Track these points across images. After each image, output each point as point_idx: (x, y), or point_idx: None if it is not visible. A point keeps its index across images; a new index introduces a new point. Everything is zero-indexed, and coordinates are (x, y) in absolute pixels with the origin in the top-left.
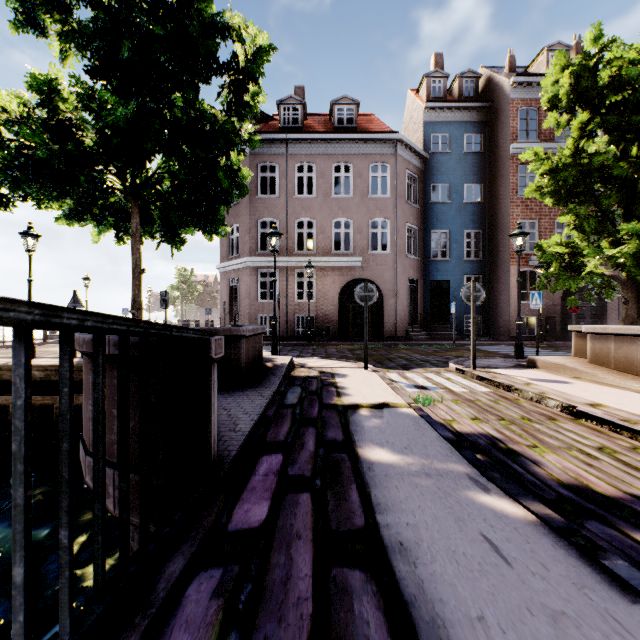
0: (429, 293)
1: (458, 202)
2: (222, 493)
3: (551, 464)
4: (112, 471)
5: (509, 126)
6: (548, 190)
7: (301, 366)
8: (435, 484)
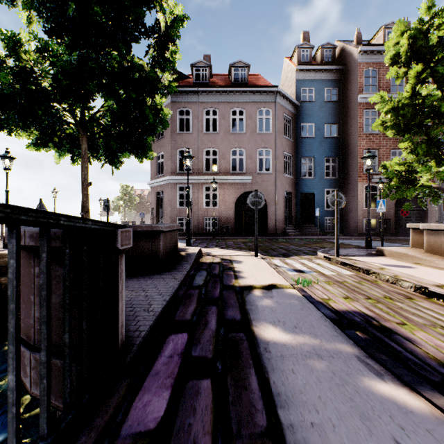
0: (299, 202)
1: (320, 137)
2: (126, 379)
3: (424, 342)
4: (29, 353)
5: (357, 82)
6: (390, 124)
7: (207, 254)
8: (329, 367)
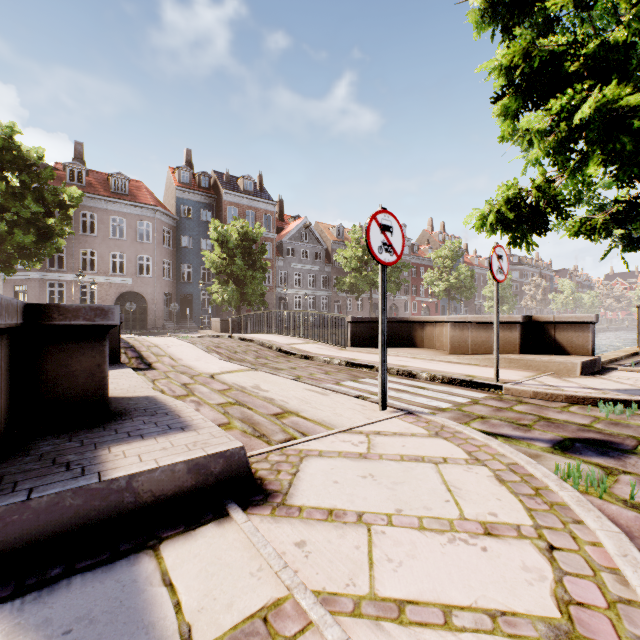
0: (180, 301)
1: (198, 249)
2: None
3: None
4: None
5: (223, 214)
6: (212, 268)
7: None
8: None
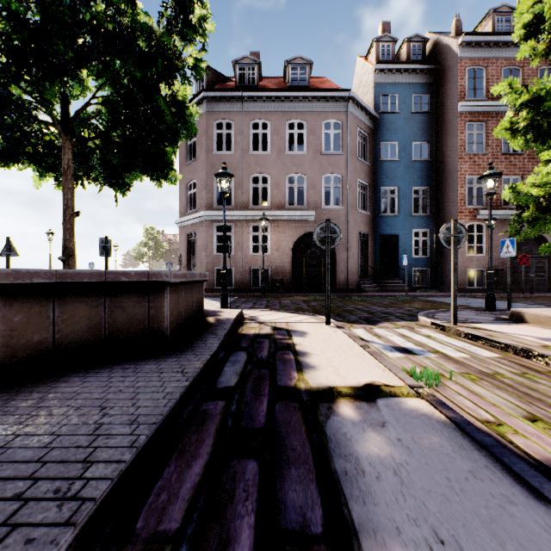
0: (379, 247)
1: (406, 160)
2: None
3: None
4: None
5: (457, 85)
6: (524, 126)
7: (252, 320)
8: None
